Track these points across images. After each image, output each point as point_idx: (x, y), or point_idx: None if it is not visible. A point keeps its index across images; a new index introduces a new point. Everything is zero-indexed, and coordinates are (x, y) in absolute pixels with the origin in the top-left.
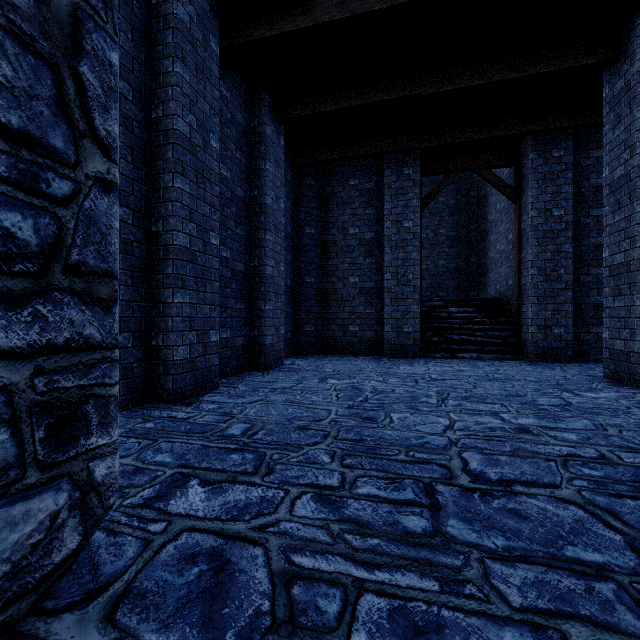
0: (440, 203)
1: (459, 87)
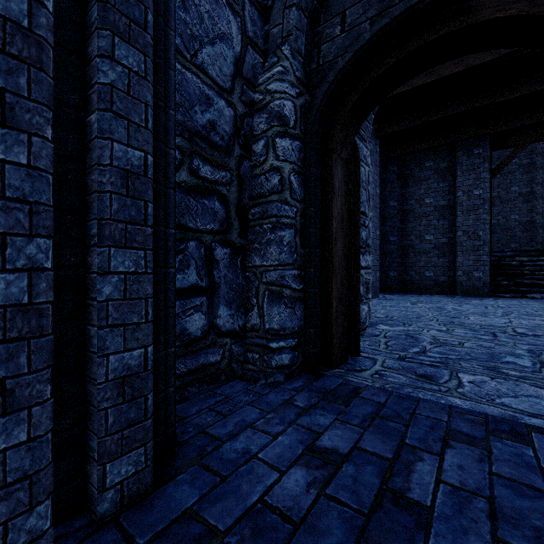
0: (512, 164)
1: (524, 93)
